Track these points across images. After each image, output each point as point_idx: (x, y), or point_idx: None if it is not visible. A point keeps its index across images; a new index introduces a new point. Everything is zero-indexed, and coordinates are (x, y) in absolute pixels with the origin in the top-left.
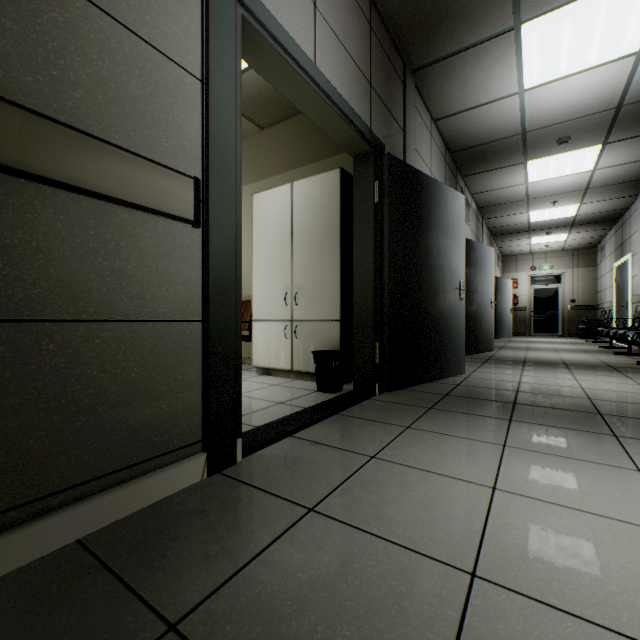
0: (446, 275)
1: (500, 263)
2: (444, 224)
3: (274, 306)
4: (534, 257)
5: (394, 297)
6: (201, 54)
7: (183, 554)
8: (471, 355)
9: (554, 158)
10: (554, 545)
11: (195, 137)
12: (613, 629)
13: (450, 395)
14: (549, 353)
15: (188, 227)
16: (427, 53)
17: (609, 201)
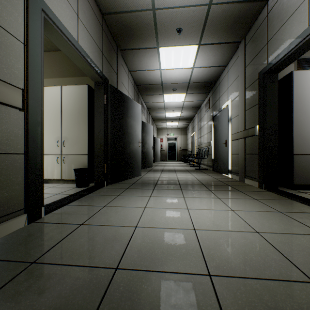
0: (134, 136)
1: (156, 131)
2: (133, 116)
3: (50, 147)
4: (168, 130)
5: (113, 144)
6: (24, 31)
7: (28, 247)
8: (144, 169)
9: (172, 95)
10: (158, 216)
11: (21, 69)
12: (166, 228)
13: (135, 183)
14: (171, 167)
15: (17, 110)
16: (126, 45)
17: (189, 113)
